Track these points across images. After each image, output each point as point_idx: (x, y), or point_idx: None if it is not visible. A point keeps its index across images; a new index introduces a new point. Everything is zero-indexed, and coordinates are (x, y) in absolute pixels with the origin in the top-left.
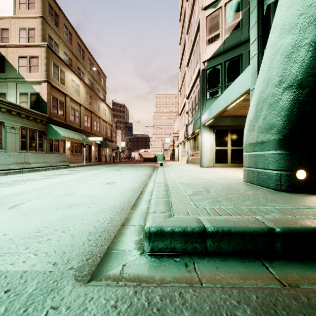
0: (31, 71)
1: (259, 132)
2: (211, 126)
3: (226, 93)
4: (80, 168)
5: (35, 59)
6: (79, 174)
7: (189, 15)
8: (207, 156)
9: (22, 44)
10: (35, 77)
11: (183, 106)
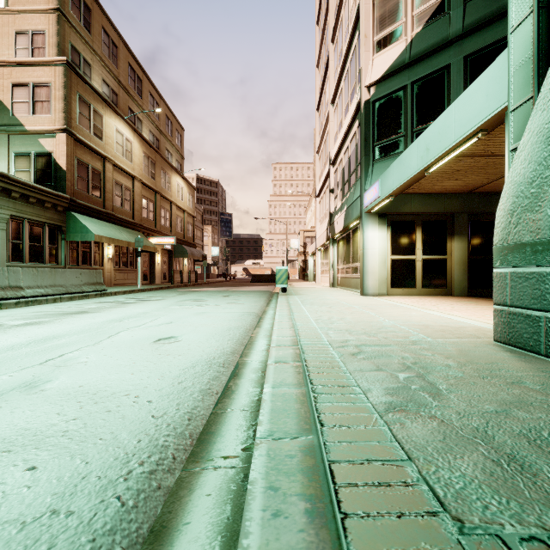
0: (37, 112)
1: None
2: (382, 213)
3: (427, 138)
4: (126, 296)
5: (43, 90)
6: (113, 312)
7: (336, 6)
8: (374, 274)
9: (19, 61)
10: (44, 122)
11: (324, 180)
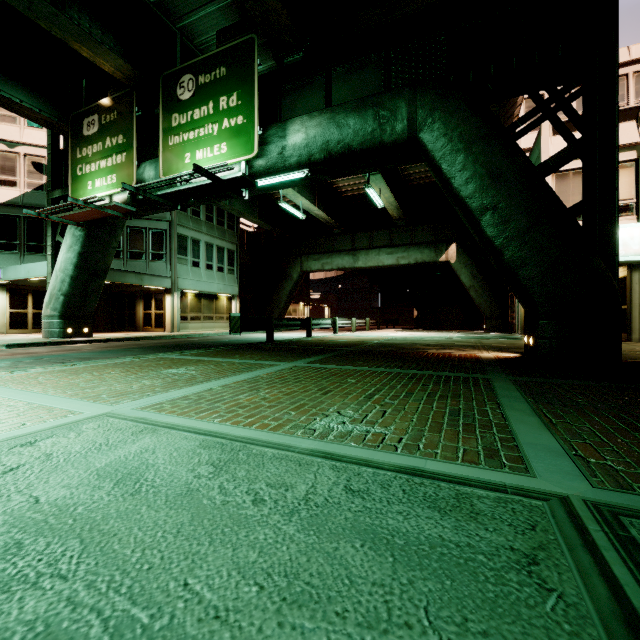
0: None
1: (52, 310)
2: (3, 283)
3: (29, 267)
4: None
5: None
6: None
7: None
8: None
9: None
10: None
11: None
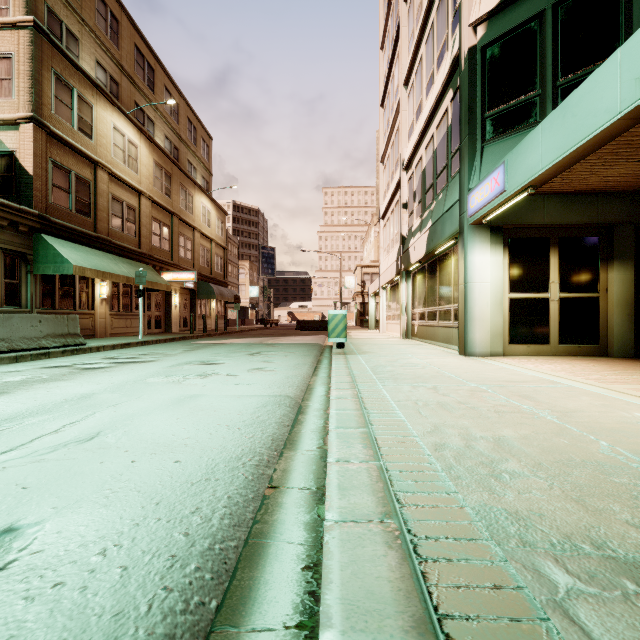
0: None
1: None
2: (496, 226)
3: None
4: (108, 353)
5: (3, 63)
6: (26, 395)
7: None
8: (484, 322)
9: None
10: (4, 109)
11: (392, 194)
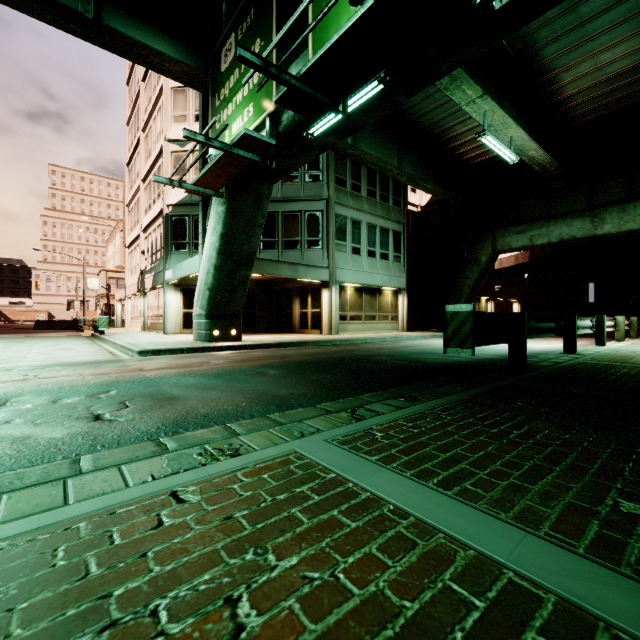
0: None
1: (200, 308)
2: (177, 284)
3: (189, 263)
4: None
5: None
6: None
7: (147, 107)
8: (172, 321)
9: None
10: None
11: (135, 238)
